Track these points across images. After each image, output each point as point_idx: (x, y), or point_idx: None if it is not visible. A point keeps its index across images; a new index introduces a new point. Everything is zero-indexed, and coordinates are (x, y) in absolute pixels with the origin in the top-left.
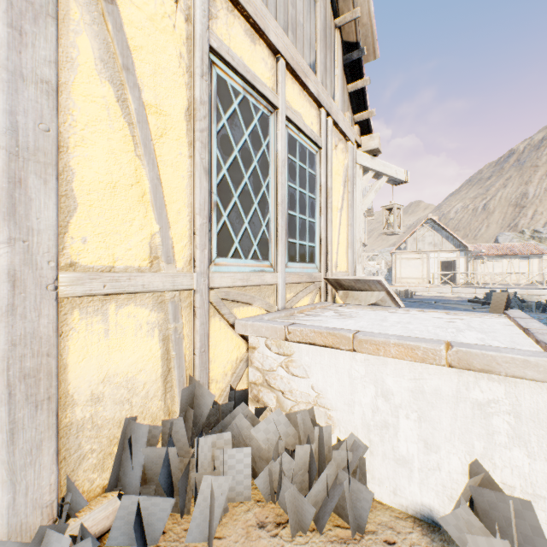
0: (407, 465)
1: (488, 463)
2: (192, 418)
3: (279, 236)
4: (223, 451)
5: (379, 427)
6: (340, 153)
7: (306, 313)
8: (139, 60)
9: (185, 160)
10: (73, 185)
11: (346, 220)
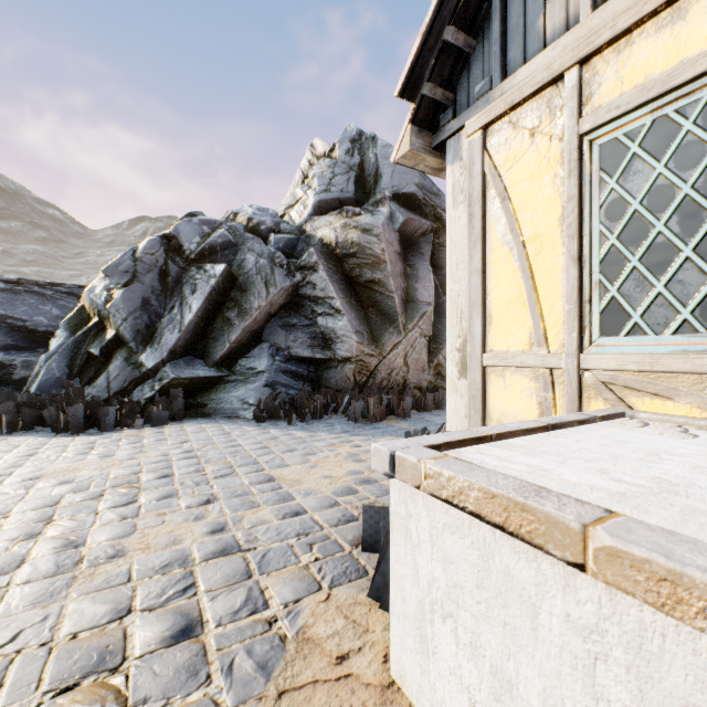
0: None
1: None
2: None
3: None
4: None
5: None
6: None
7: None
8: (522, 214)
9: (558, 259)
10: (491, 311)
11: None
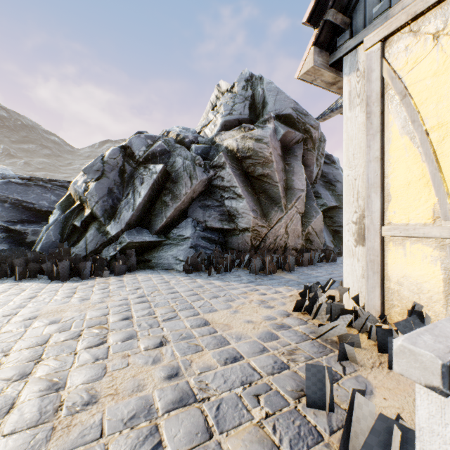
0: None
1: None
2: None
3: None
4: None
5: None
6: None
7: None
8: (424, 107)
9: None
10: (389, 190)
11: None
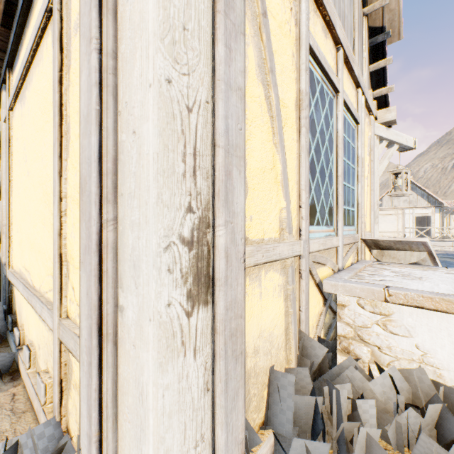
0: None
1: None
2: (309, 367)
3: (339, 204)
4: (352, 402)
5: None
6: (366, 126)
7: (365, 272)
8: (274, 62)
9: (294, 144)
10: (245, 173)
11: (369, 186)
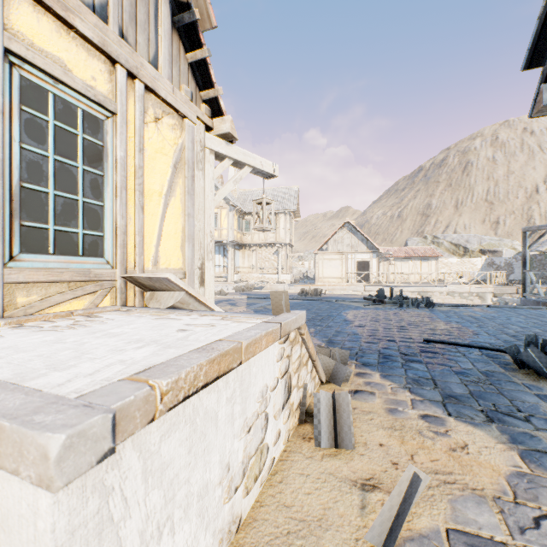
0: None
1: None
2: None
3: None
4: None
5: None
6: (168, 129)
7: (28, 323)
8: None
9: None
10: None
11: (182, 210)
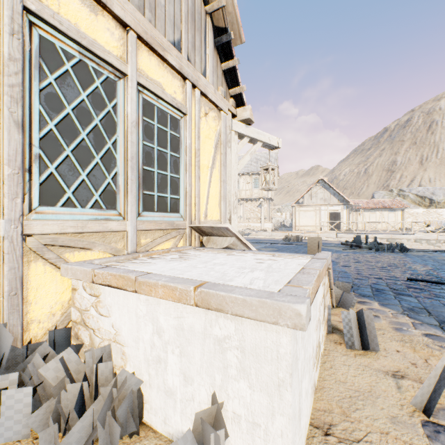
0: (173, 396)
1: (224, 394)
2: None
3: (128, 188)
4: None
5: (155, 362)
6: (212, 120)
7: (153, 256)
8: None
9: None
10: None
11: (219, 177)
